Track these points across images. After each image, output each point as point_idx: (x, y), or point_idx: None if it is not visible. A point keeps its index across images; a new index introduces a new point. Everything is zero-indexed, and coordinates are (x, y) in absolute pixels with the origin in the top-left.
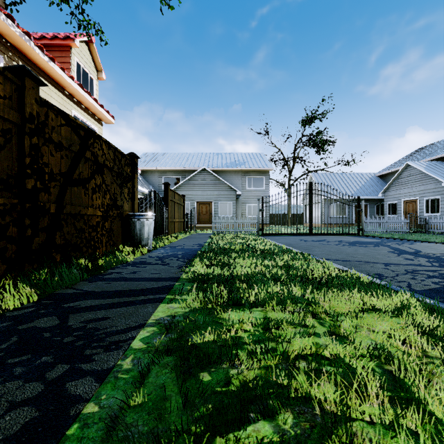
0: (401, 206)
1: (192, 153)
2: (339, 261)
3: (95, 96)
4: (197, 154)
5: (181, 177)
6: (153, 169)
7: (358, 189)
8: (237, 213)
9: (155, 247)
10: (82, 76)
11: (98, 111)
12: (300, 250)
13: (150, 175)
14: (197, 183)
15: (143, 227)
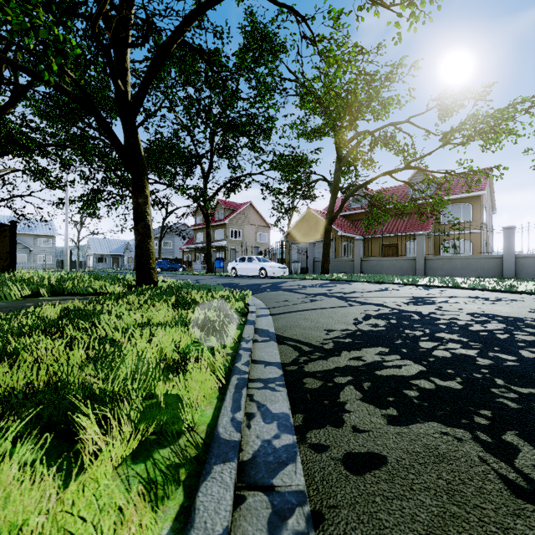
0: (128, 259)
1: None
2: None
3: None
4: None
5: None
6: None
7: (115, 249)
8: (31, 260)
9: None
10: None
11: None
12: None
13: None
14: None
15: None
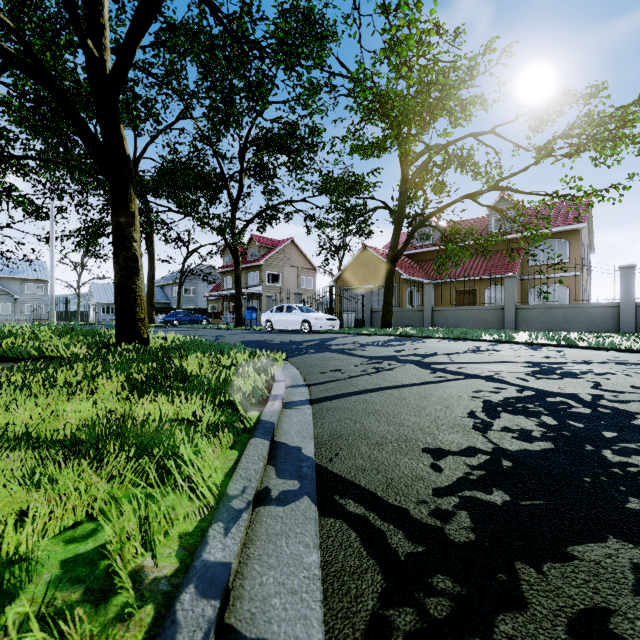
0: None
1: None
2: None
3: None
4: None
5: None
6: None
7: None
8: (16, 311)
9: None
10: None
11: None
12: None
13: None
14: None
15: None
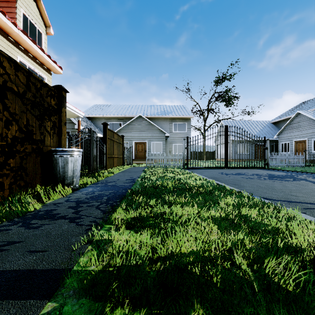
0: (292, 145)
1: (131, 105)
2: (287, 203)
3: (43, 48)
4: (135, 105)
5: (122, 123)
6: (100, 116)
7: (257, 133)
8: (166, 150)
9: (84, 184)
10: (29, 28)
11: (45, 60)
12: (229, 185)
13: (98, 121)
14: (134, 127)
15: (66, 164)
